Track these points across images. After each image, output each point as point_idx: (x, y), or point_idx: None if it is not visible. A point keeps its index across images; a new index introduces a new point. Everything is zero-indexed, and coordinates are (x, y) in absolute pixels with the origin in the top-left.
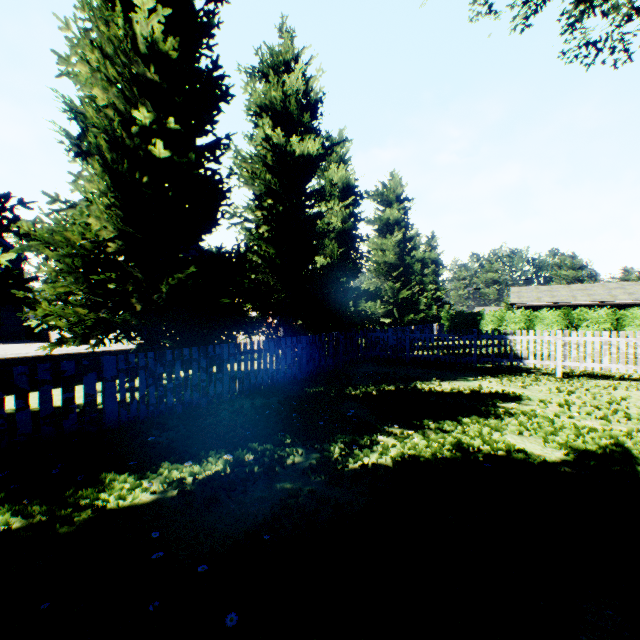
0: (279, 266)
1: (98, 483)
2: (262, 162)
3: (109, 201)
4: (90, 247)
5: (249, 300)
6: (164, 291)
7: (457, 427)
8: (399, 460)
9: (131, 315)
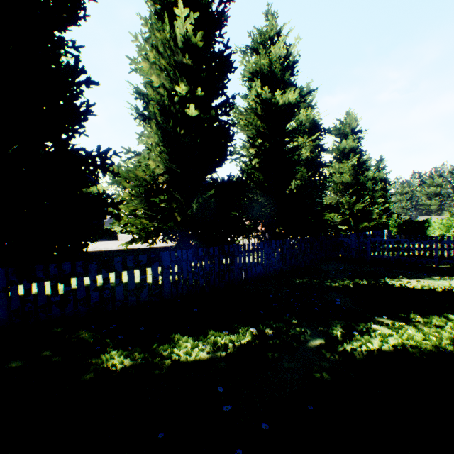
0: (266, 188)
1: (169, 340)
2: (253, 113)
3: (160, 149)
4: (149, 180)
5: (245, 213)
6: (194, 207)
7: (446, 323)
8: (403, 349)
9: (173, 224)
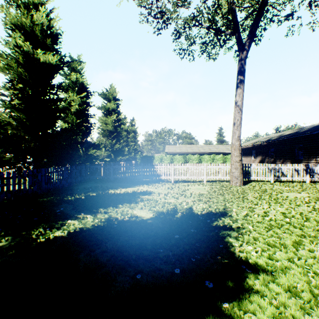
0: (29, 126)
1: None
2: (16, 60)
3: None
4: None
5: (3, 146)
6: None
7: (115, 210)
8: (71, 231)
9: None
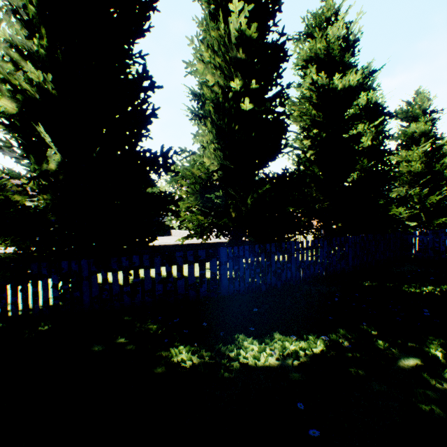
0: (322, 181)
1: (233, 340)
2: (307, 102)
3: (214, 146)
4: (203, 177)
5: (299, 208)
6: (248, 203)
7: None
8: None
9: (228, 220)
